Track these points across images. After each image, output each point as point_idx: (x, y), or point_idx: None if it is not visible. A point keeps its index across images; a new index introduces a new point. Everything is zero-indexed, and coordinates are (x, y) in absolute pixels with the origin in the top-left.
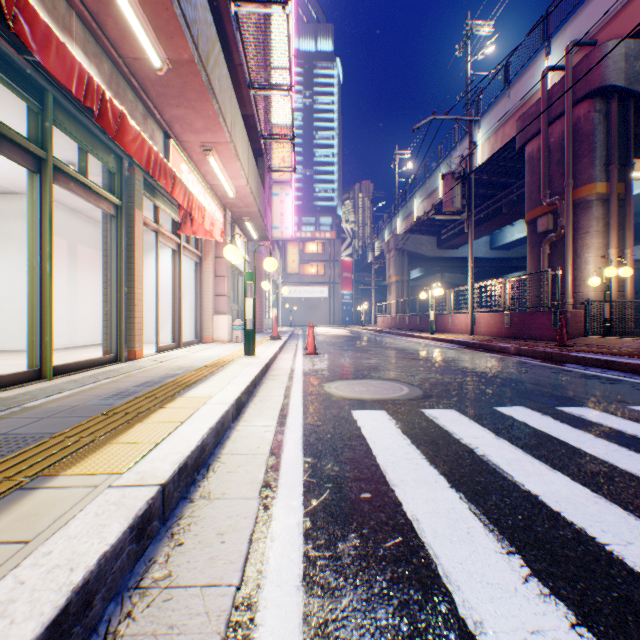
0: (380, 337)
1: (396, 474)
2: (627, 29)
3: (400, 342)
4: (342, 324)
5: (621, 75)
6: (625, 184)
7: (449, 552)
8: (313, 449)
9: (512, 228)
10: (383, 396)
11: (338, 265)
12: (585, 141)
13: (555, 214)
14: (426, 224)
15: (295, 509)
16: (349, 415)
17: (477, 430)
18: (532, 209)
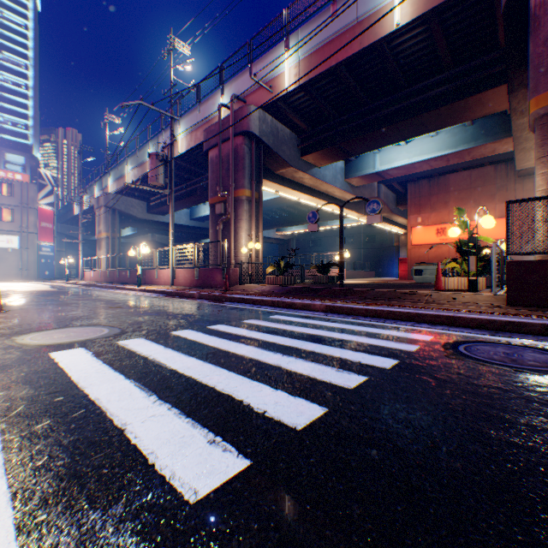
0: (89, 291)
1: (88, 382)
2: (260, 103)
3: (110, 294)
4: (41, 278)
5: (258, 129)
6: (260, 194)
7: (117, 405)
8: (6, 386)
9: (206, 206)
10: (85, 338)
11: (35, 213)
12: (241, 161)
13: (226, 204)
14: (138, 189)
15: None
16: (47, 356)
17: (155, 346)
18: (214, 197)
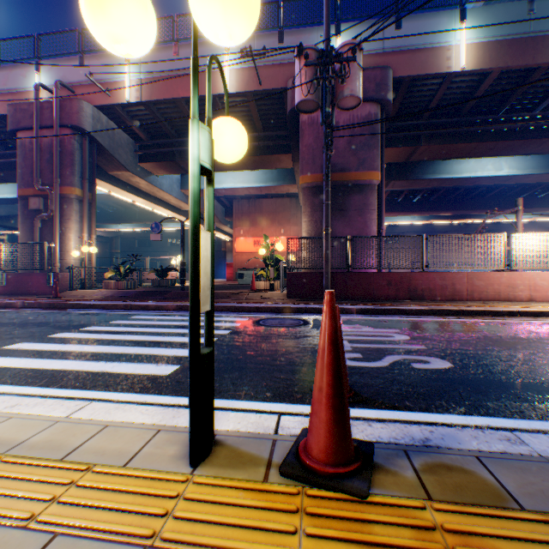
0: None
1: (36, 365)
2: (95, 101)
3: None
4: None
5: (92, 127)
6: (94, 194)
7: (84, 367)
8: None
9: None
10: None
11: None
12: (71, 157)
13: (48, 199)
14: None
15: (5, 386)
16: None
17: (53, 345)
18: (27, 188)
